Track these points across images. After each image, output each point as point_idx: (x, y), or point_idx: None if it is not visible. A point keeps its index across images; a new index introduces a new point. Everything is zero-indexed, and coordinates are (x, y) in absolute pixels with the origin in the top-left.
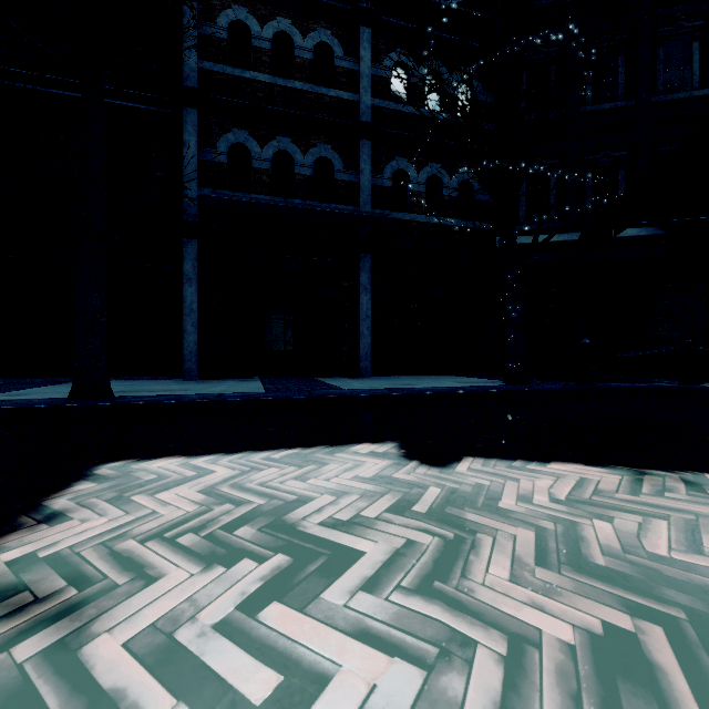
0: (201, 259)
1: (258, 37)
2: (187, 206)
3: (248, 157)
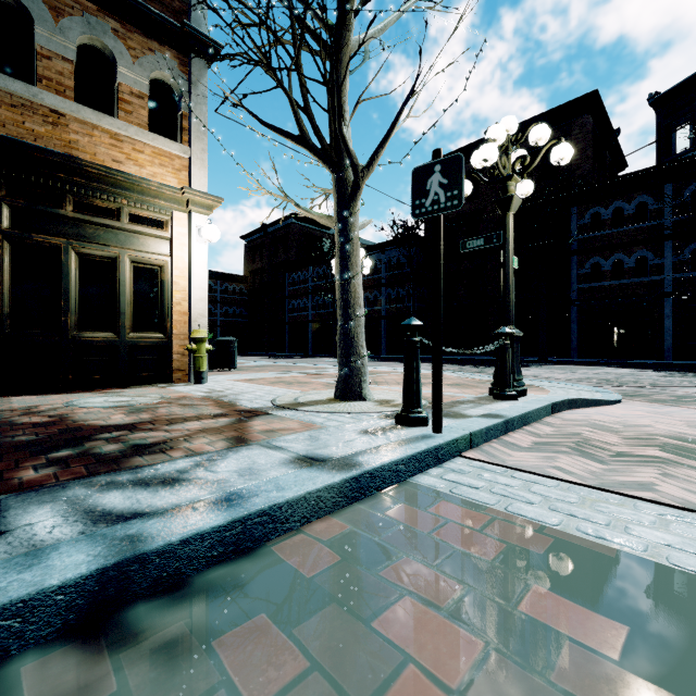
0: (578, 312)
1: (604, 215)
2: (572, 293)
3: (600, 266)
